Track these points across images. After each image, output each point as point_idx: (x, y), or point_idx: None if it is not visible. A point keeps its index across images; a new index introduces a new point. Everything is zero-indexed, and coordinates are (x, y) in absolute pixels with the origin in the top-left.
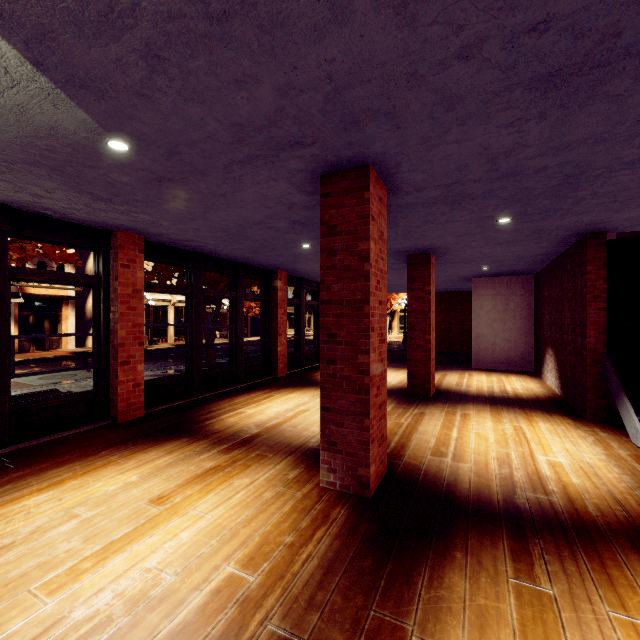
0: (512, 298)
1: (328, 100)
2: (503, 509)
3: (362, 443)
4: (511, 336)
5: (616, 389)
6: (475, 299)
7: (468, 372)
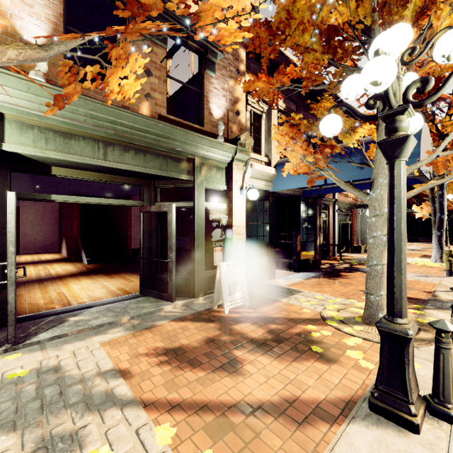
0: (46, 214)
1: None
2: (37, 280)
3: None
4: (46, 234)
5: (81, 248)
6: (23, 213)
7: (18, 255)
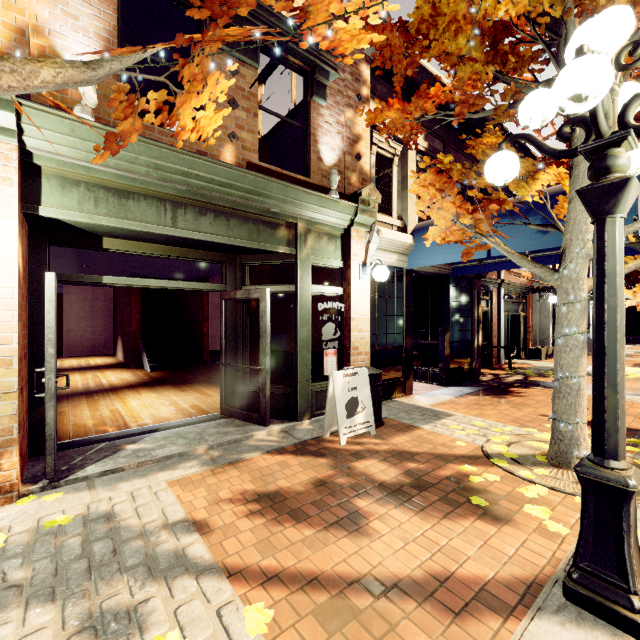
0: (97, 303)
1: None
2: (84, 392)
3: None
4: (96, 330)
5: (142, 349)
6: (66, 302)
7: (61, 359)
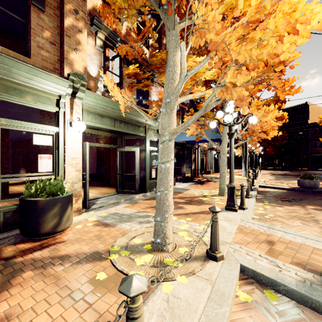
0: None
1: (18, 118)
2: None
3: (6, 185)
4: None
5: None
6: None
7: None
